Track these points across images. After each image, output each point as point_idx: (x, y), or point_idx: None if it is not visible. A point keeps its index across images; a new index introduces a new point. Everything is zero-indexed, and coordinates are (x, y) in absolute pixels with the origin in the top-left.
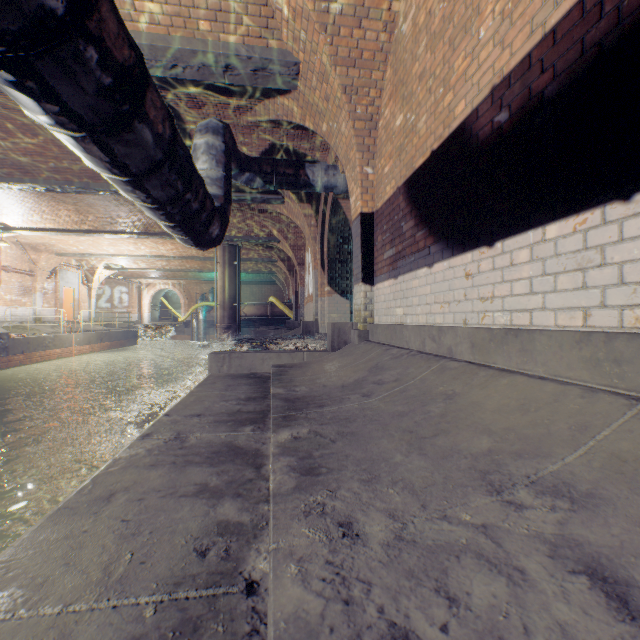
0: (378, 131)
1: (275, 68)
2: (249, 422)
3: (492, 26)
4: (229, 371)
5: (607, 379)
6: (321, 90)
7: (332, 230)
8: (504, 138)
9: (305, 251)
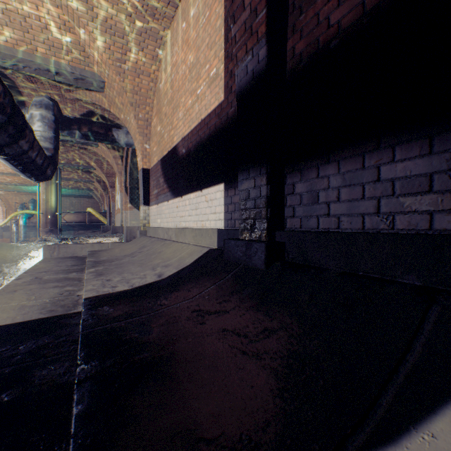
0: (152, 127)
1: (90, 81)
2: (75, 272)
3: (182, 115)
4: (58, 255)
5: (195, 241)
6: (119, 99)
7: (132, 169)
8: (184, 159)
9: (116, 178)
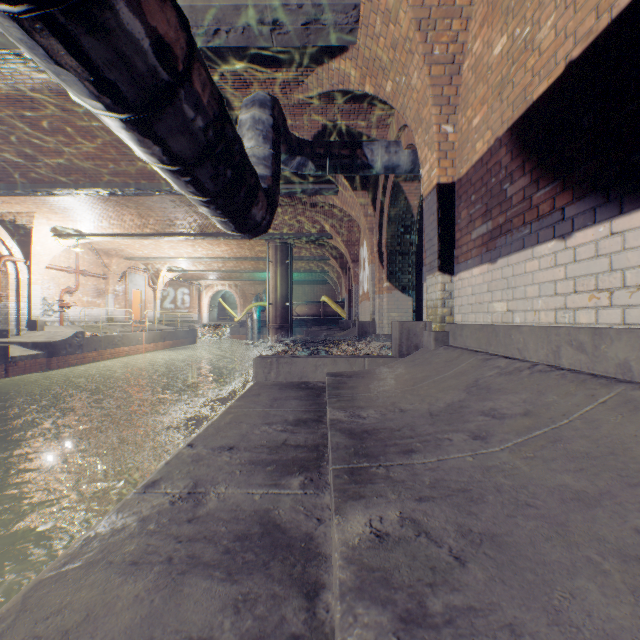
0: (461, 76)
1: (330, 16)
2: (297, 467)
3: None
4: (277, 379)
5: None
6: (386, 35)
7: (392, 218)
8: None
9: (359, 246)
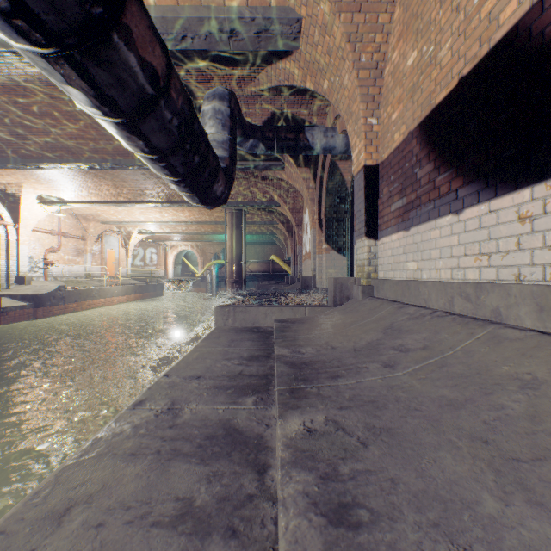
0: (383, 79)
1: (277, 28)
2: (251, 390)
3: None
4: (233, 324)
5: None
6: (323, 44)
7: (329, 191)
8: None
9: (303, 213)
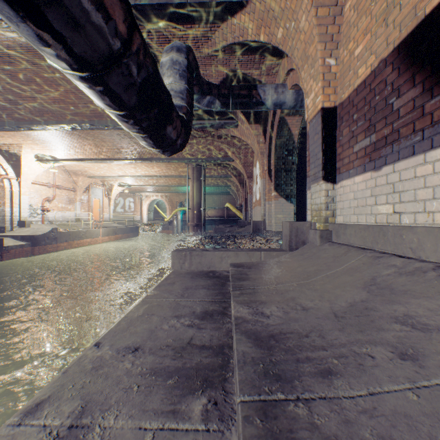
0: (343, 16)
1: None
2: (200, 381)
3: None
4: (190, 268)
5: None
6: None
7: (278, 144)
8: None
9: (253, 167)
